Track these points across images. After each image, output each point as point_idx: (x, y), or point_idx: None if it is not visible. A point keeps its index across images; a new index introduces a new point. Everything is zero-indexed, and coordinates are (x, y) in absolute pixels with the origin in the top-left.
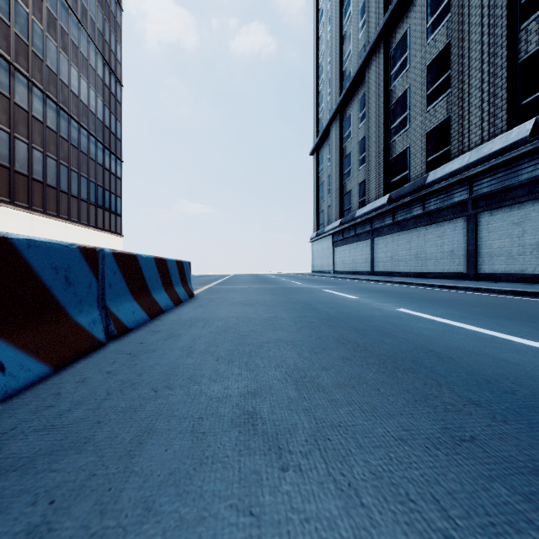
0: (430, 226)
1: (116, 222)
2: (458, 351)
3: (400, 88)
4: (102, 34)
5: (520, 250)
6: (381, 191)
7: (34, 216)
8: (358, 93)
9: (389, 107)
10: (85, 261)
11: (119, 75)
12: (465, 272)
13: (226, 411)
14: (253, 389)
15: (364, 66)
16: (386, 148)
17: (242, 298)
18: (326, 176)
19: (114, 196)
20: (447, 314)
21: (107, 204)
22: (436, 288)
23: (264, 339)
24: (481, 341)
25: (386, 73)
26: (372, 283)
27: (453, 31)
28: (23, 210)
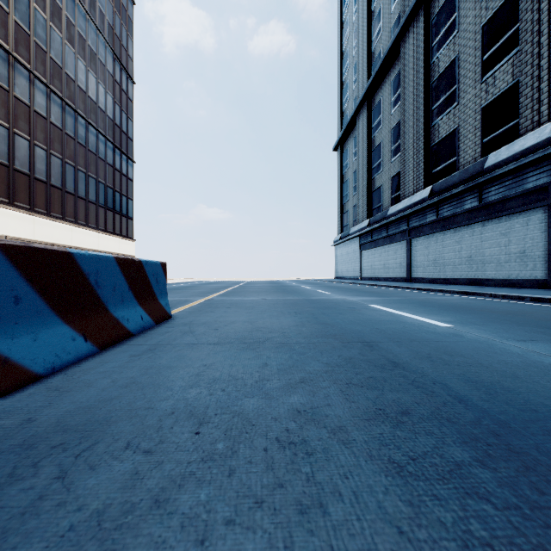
0: (490, 222)
1: (128, 226)
2: None
3: (445, 59)
4: (112, 27)
5: None
6: (421, 183)
7: (36, 218)
8: (390, 75)
9: (430, 84)
10: None
11: (130, 71)
12: (543, 279)
13: None
14: None
15: (398, 40)
16: (427, 133)
17: (244, 324)
18: (351, 172)
19: (125, 198)
20: None
21: (117, 206)
22: (532, 302)
23: None
24: None
25: (426, 44)
26: (423, 293)
27: None
28: (23, 212)
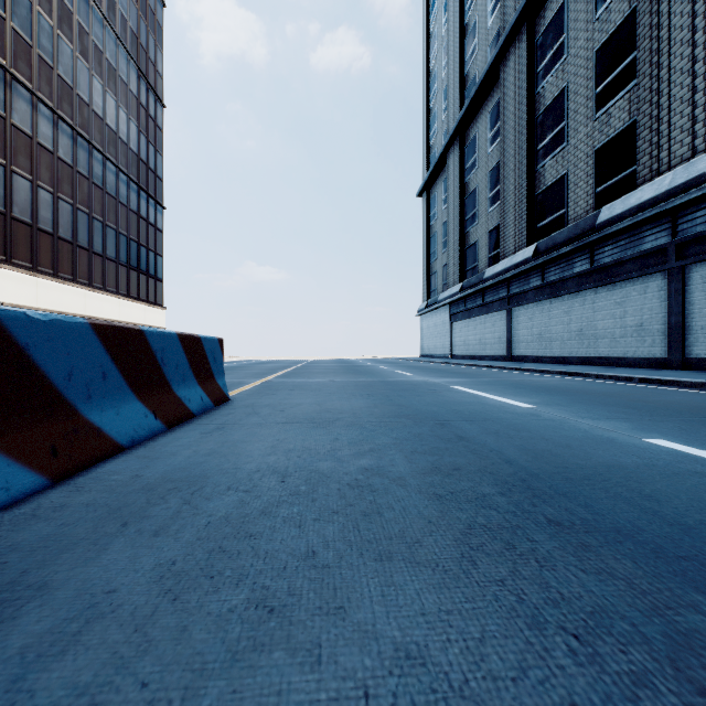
0: (603, 289)
1: (156, 290)
2: None
3: (552, 90)
4: (136, 35)
5: None
6: (524, 240)
7: (40, 280)
8: (487, 105)
9: (535, 118)
10: None
11: (160, 92)
12: (663, 357)
13: None
14: None
15: (497, 63)
16: (531, 178)
17: (312, 405)
18: (440, 224)
19: (153, 255)
20: None
21: (143, 265)
22: (639, 383)
23: (348, 665)
24: None
25: (530, 70)
26: (521, 374)
27: None
28: (24, 272)
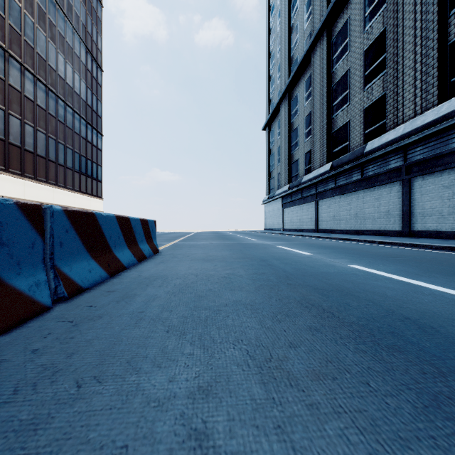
0: (368, 190)
1: (97, 187)
2: (436, 318)
3: (341, 70)
4: (85, 26)
5: (451, 210)
6: (325, 160)
7: (26, 182)
8: (304, 76)
9: (331, 87)
10: (25, 218)
11: (99, 62)
12: (399, 230)
13: (165, 430)
14: (206, 382)
15: (309, 52)
16: (329, 122)
17: (202, 254)
18: (276, 147)
19: (95, 165)
20: (400, 271)
21: (89, 171)
22: (377, 244)
23: (222, 302)
24: (453, 304)
25: (328, 58)
26: (318, 239)
27: (389, 19)
28: (16, 177)
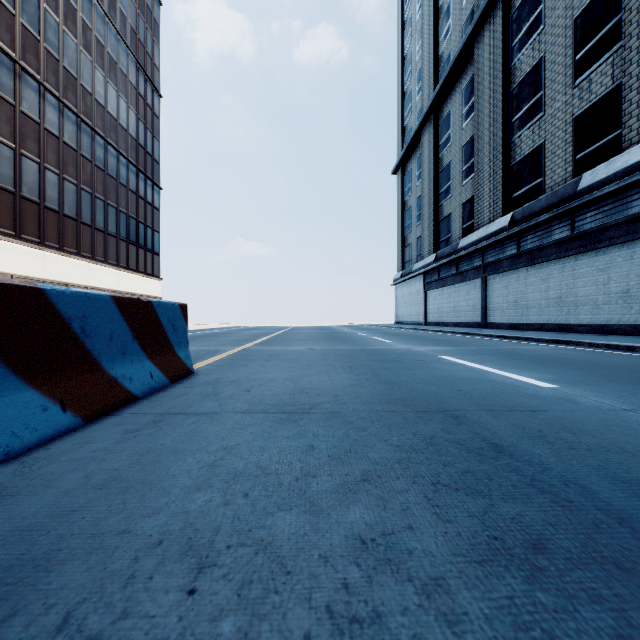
0: (584, 255)
1: (153, 262)
2: None
3: (528, 61)
4: (135, 31)
5: None
6: (499, 210)
7: (46, 254)
8: (461, 82)
9: (510, 91)
10: None
11: (156, 83)
12: None
13: None
14: None
15: (471, 40)
16: (506, 149)
17: (285, 382)
18: (414, 198)
19: (150, 231)
20: None
21: (141, 240)
22: None
23: None
24: None
25: (505, 44)
26: (505, 341)
27: None
28: (32, 246)
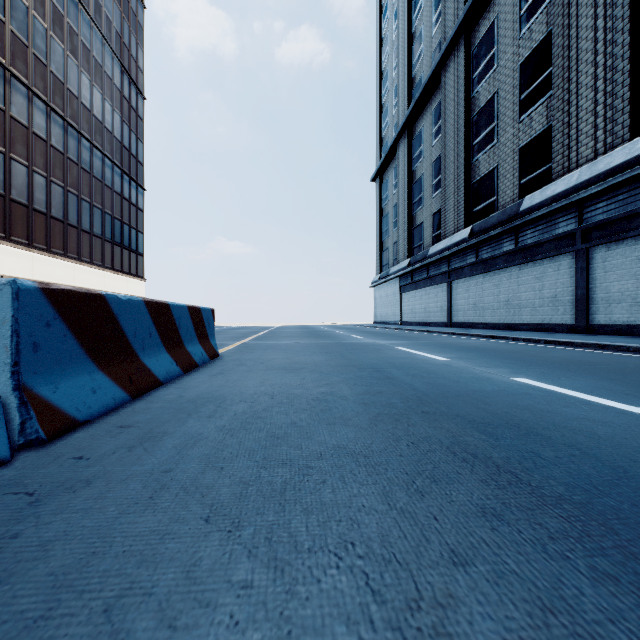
0: (526, 266)
1: (137, 263)
2: None
3: (485, 94)
4: (120, 35)
5: None
6: (461, 223)
7: (35, 255)
8: (431, 103)
9: (471, 118)
10: None
11: (140, 85)
12: (572, 323)
13: None
14: None
15: (439, 68)
16: (468, 169)
17: (284, 359)
18: (391, 206)
19: (134, 232)
20: (599, 389)
21: (126, 241)
22: (543, 344)
23: (314, 448)
24: None
25: (467, 76)
26: (454, 337)
27: (556, 16)
28: (21, 248)
